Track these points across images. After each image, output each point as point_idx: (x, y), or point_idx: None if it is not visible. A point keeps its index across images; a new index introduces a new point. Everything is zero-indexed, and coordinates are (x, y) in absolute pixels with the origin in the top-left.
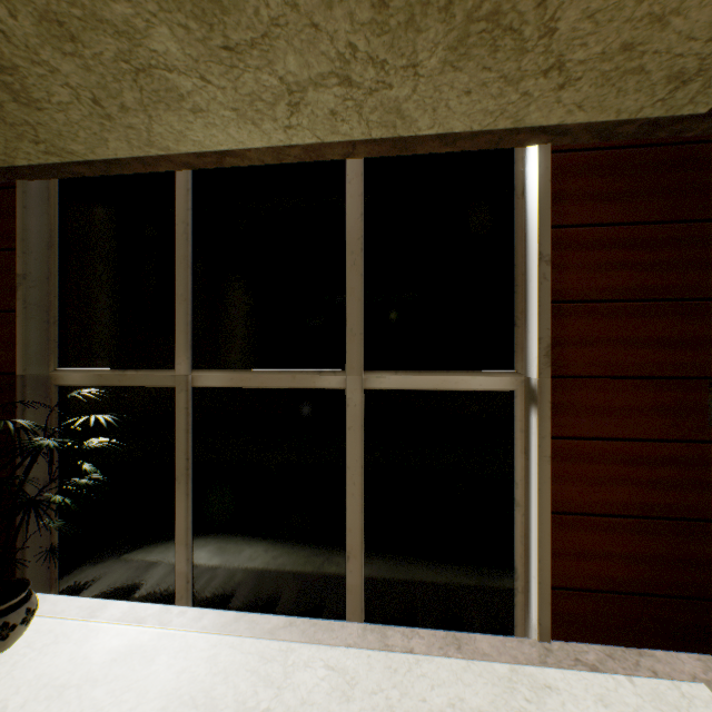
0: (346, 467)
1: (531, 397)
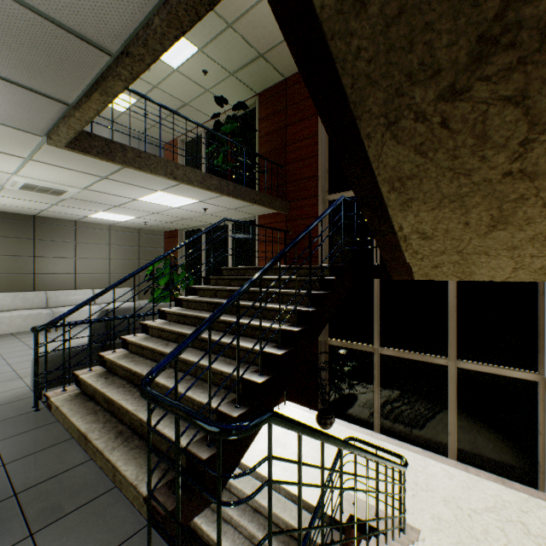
0: (447, 397)
1: (545, 387)
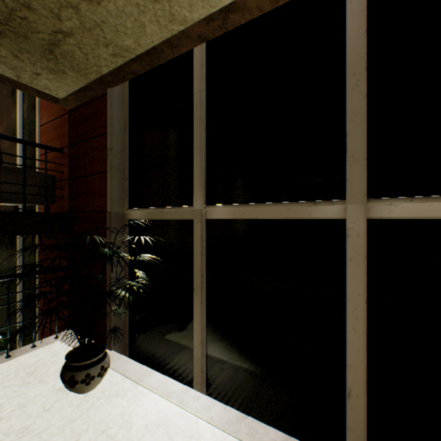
0: (346, 300)
1: None
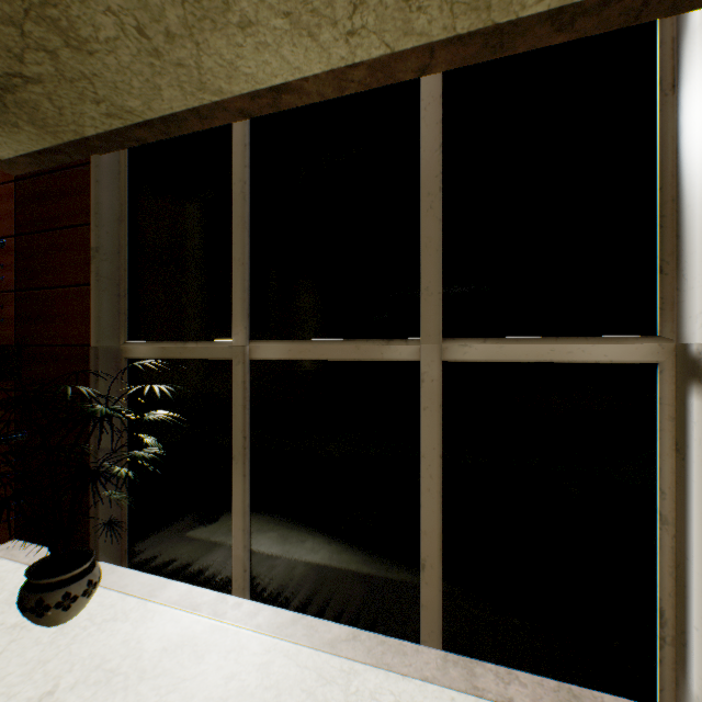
0: (420, 456)
1: (689, 371)
